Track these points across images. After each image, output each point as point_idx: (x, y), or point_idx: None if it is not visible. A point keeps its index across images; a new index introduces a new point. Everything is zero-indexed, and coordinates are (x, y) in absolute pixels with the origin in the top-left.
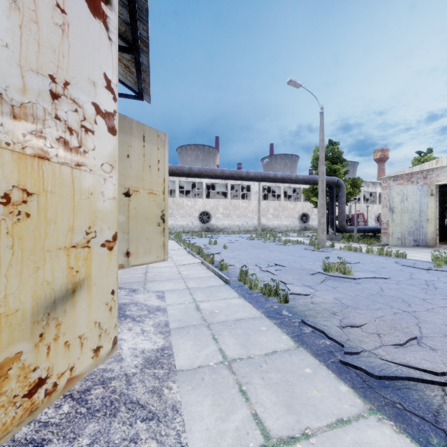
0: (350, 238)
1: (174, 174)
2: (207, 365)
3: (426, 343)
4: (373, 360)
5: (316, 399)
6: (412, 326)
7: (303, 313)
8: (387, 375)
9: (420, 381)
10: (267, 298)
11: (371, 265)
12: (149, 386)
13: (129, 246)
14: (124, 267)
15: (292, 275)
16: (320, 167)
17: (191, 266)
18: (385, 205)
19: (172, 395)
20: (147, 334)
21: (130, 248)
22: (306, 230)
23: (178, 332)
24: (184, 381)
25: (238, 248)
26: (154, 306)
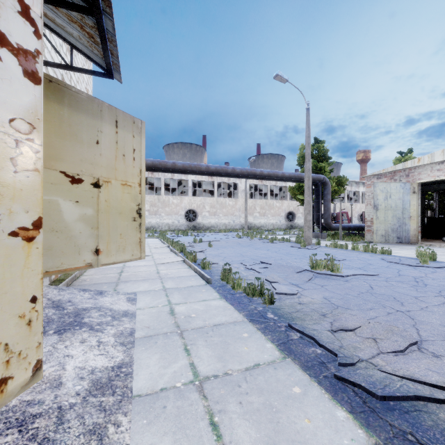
0: (335, 236)
1: (158, 170)
2: (173, 387)
3: (428, 349)
4: (372, 372)
5: (307, 432)
6: (409, 328)
7: (290, 315)
8: (393, 394)
9: (431, 401)
10: (250, 299)
11: (358, 262)
12: (88, 424)
13: (99, 242)
14: (93, 267)
15: (278, 273)
16: (307, 163)
17: (171, 265)
18: (369, 203)
19: (118, 436)
20: (104, 346)
21: (100, 245)
22: (293, 228)
23: (144, 342)
24: (140, 412)
25: (224, 246)
26: (121, 311)
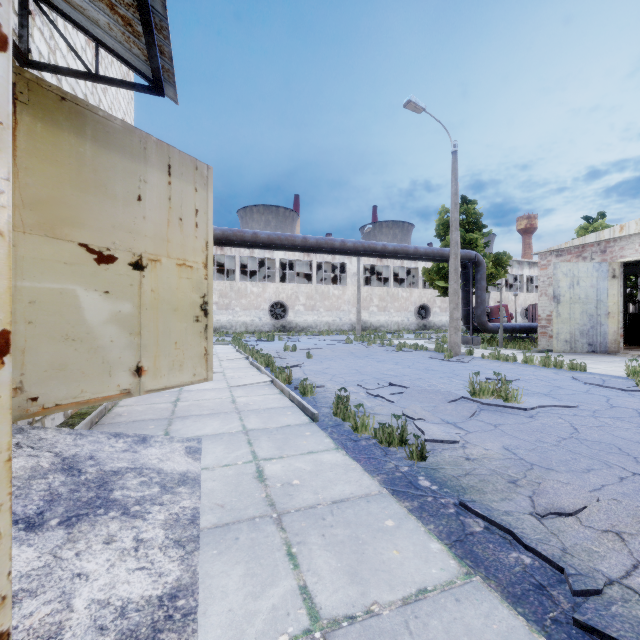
0: (493, 341)
1: (231, 244)
2: None
3: None
4: None
5: None
6: None
7: (457, 482)
8: None
9: None
10: (386, 450)
11: (539, 384)
12: None
13: (141, 356)
14: (132, 395)
15: (420, 403)
16: (453, 234)
17: (253, 388)
18: (544, 292)
19: None
20: (146, 550)
21: (144, 360)
22: (426, 329)
23: (216, 538)
24: None
25: (329, 356)
26: (176, 474)
